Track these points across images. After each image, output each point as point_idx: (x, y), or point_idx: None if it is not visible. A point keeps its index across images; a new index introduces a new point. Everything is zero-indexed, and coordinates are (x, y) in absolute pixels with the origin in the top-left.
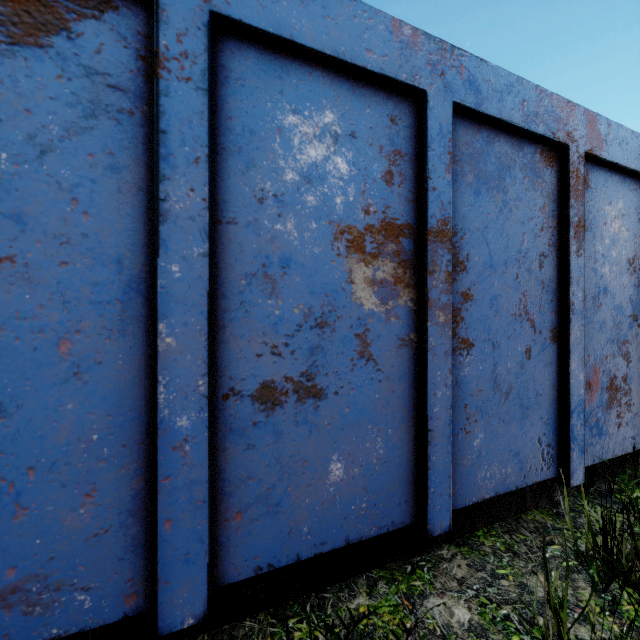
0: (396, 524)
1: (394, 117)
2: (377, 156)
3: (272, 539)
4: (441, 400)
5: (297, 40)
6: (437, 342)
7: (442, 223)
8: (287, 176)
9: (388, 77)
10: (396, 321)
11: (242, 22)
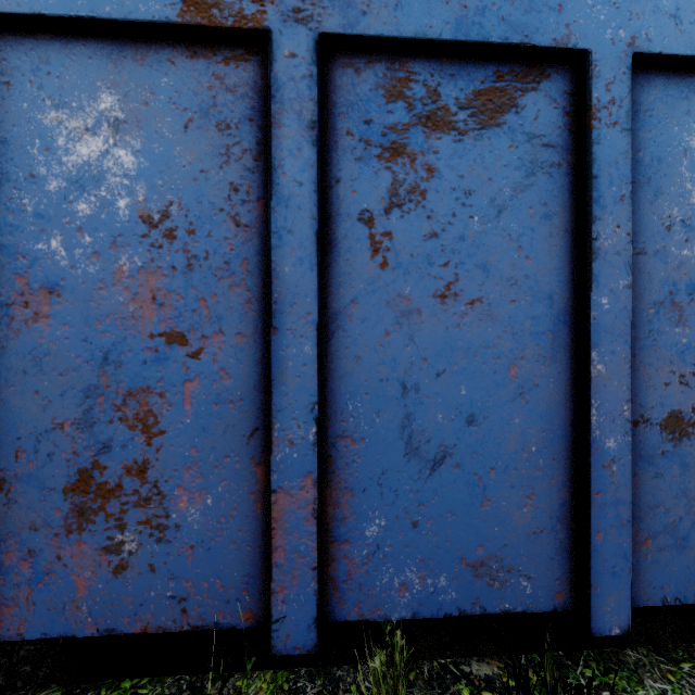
0: None
1: None
2: None
3: (678, 573)
4: None
5: None
6: None
7: None
8: (693, 199)
9: None
10: None
11: (661, 54)
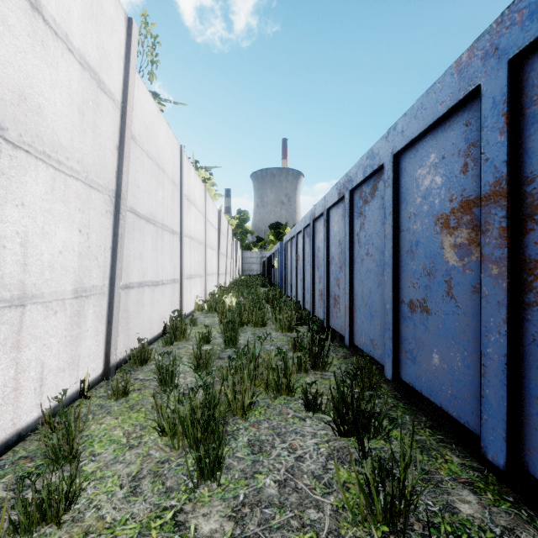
0: (470, 425)
1: (468, 121)
2: (457, 159)
3: (413, 373)
4: (494, 344)
5: (413, 137)
6: (490, 292)
7: (495, 185)
8: (417, 201)
9: (452, 107)
10: (470, 273)
11: (399, 150)
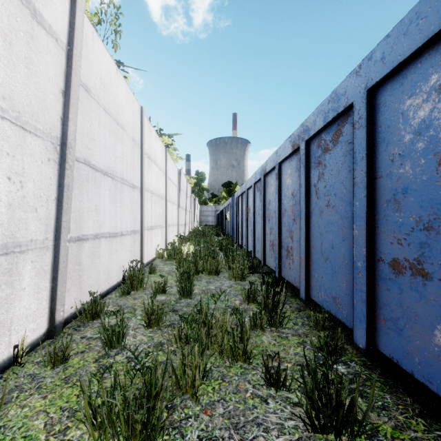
0: None
1: None
2: None
3: (398, 347)
4: None
5: (401, 60)
6: None
7: None
8: (405, 139)
9: None
10: None
11: (377, 82)
